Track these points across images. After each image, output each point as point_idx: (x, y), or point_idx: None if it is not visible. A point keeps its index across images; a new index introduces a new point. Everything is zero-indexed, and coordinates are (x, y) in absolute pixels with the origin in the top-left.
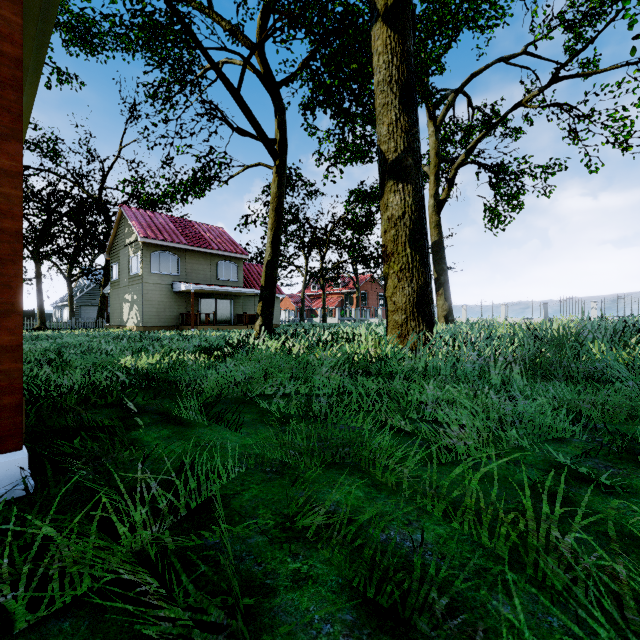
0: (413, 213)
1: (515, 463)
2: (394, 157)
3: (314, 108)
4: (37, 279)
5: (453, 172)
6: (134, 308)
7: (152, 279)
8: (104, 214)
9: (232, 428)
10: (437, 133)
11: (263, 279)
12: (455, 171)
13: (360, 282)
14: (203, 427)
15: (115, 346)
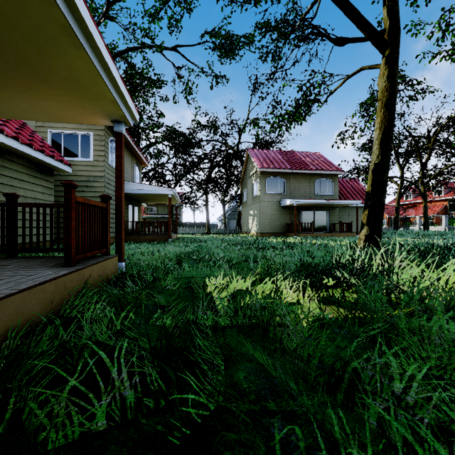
0: None
1: None
2: None
3: None
4: (206, 204)
5: None
6: (255, 220)
7: (266, 198)
8: (239, 159)
9: None
10: None
11: (369, 185)
12: None
13: None
14: None
15: (223, 255)
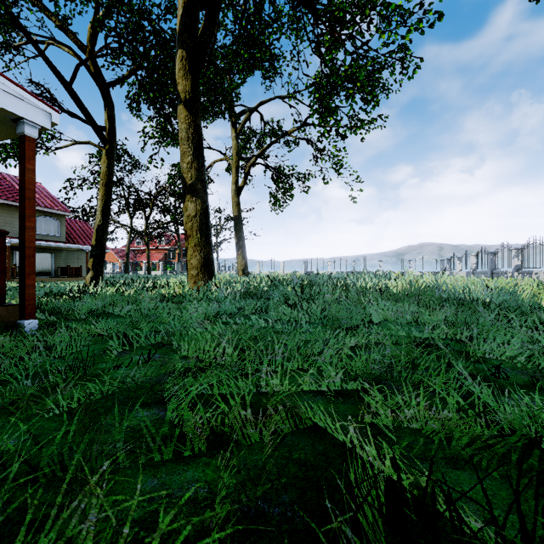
0: (201, 215)
1: (208, 317)
2: (191, 182)
3: (139, 102)
4: None
5: (248, 169)
6: None
7: None
8: None
9: (105, 319)
10: (237, 138)
11: (94, 240)
12: (249, 168)
13: (182, 240)
14: (91, 320)
15: None
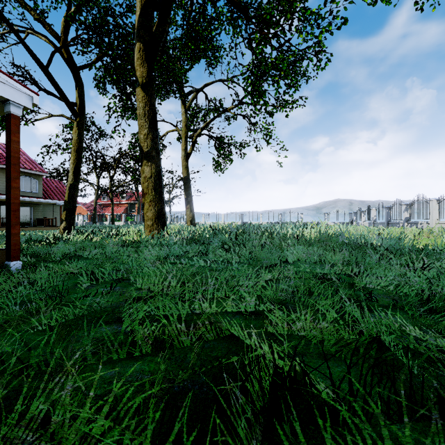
0: (155, 176)
1: (160, 259)
2: (147, 150)
3: (105, 83)
4: None
5: (195, 138)
6: None
7: None
8: None
9: (76, 261)
10: (186, 113)
11: (67, 196)
12: (196, 138)
13: (141, 196)
14: (65, 261)
15: None
